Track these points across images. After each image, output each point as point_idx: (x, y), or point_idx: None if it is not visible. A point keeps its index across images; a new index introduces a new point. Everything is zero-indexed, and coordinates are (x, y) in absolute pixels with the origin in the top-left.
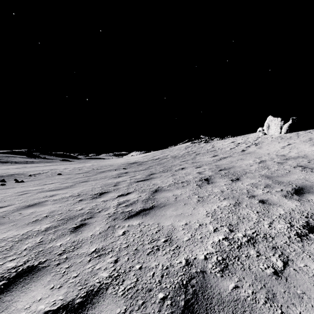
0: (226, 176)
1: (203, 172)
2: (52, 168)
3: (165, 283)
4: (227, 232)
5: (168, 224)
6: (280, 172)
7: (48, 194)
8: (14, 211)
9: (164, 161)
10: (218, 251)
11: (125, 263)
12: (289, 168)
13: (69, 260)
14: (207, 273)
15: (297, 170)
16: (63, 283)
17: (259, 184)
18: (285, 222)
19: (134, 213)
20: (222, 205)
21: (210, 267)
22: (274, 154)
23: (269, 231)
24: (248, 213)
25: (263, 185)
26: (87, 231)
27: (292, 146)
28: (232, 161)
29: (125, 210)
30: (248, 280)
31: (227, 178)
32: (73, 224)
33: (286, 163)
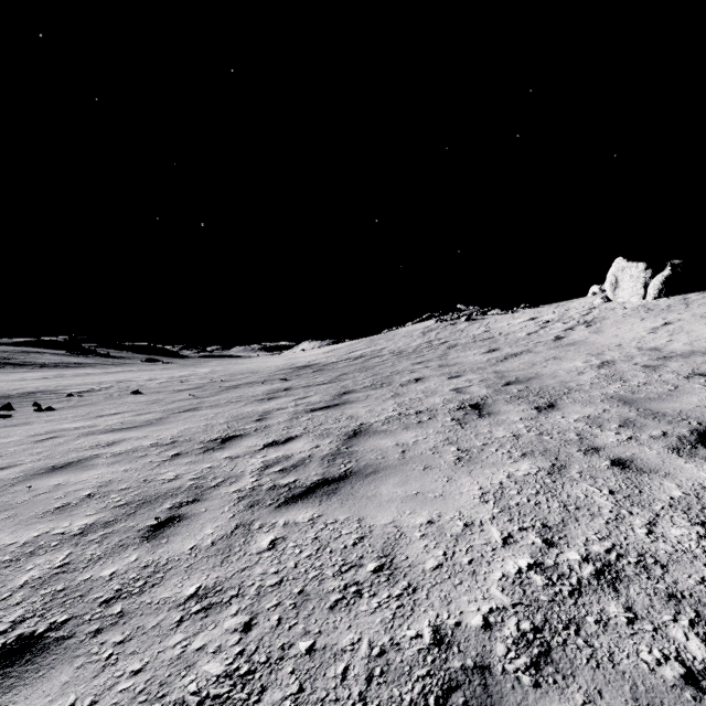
0: (523, 398)
1: (467, 390)
2: (121, 377)
3: (378, 703)
4: (540, 548)
5: (385, 523)
6: (653, 390)
7: (104, 440)
8: (17, 481)
9: (374, 362)
10: (518, 603)
11: (272, 634)
12: (675, 378)
13: (128, 621)
14: (493, 671)
15: (695, 384)
16: (101, 693)
17: (605, 418)
18: (690, 521)
19: (301, 491)
20: (519, 471)
21: (500, 654)
22: (634, 346)
23: (650, 547)
24: (589, 495)
25: (616, 420)
26: (181, 537)
27: (674, 329)
28: (534, 363)
29: (279, 483)
30: (614, 702)
31: (525, 404)
32: (151, 519)
33: (665, 368)
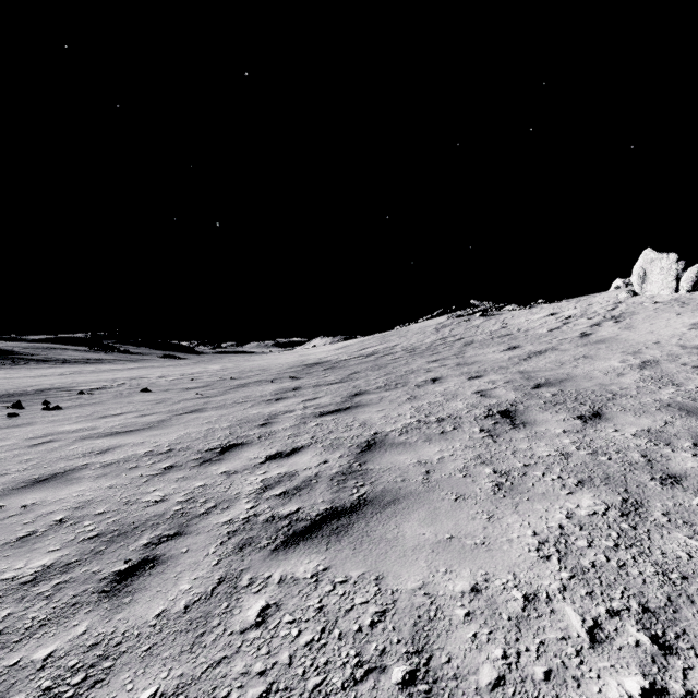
0: (561, 404)
1: (493, 393)
2: (135, 374)
3: None
4: (651, 655)
5: (412, 587)
6: None
7: (99, 445)
8: None
9: (386, 360)
10: None
11: None
12: None
13: None
14: None
15: None
16: None
17: (671, 433)
18: None
19: (305, 526)
20: (581, 509)
21: None
22: (675, 343)
23: None
24: (694, 554)
25: (687, 436)
26: (150, 594)
27: None
28: (563, 362)
29: (279, 512)
30: None
31: (565, 412)
32: (120, 561)
33: None
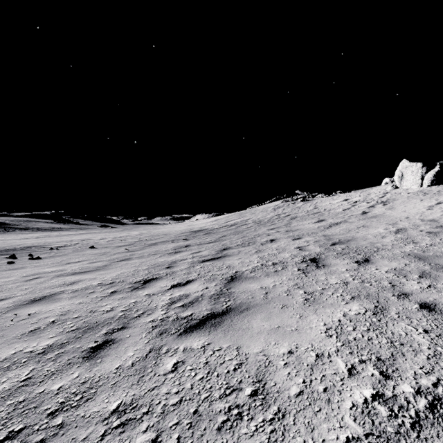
0: (346, 254)
1: (307, 248)
2: (84, 237)
3: None
4: (378, 380)
5: (256, 351)
6: (438, 250)
7: (68, 280)
8: (9, 309)
9: (243, 228)
10: (370, 434)
11: None
12: None
13: (65, 432)
14: None
15: None
16: None
17: (407, 270)
18: None
19: (196, 322)
20: (351, 311)
21: None
22: (418, 218)
23: None
24: (408, 333)
25: (416, 272)
26: (111, 358)
27: None
28: (350, 229)
29: (181, 315)
30: None
31: (348, 259)
32: (92, 342)
33: None
